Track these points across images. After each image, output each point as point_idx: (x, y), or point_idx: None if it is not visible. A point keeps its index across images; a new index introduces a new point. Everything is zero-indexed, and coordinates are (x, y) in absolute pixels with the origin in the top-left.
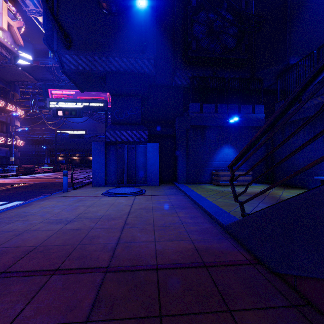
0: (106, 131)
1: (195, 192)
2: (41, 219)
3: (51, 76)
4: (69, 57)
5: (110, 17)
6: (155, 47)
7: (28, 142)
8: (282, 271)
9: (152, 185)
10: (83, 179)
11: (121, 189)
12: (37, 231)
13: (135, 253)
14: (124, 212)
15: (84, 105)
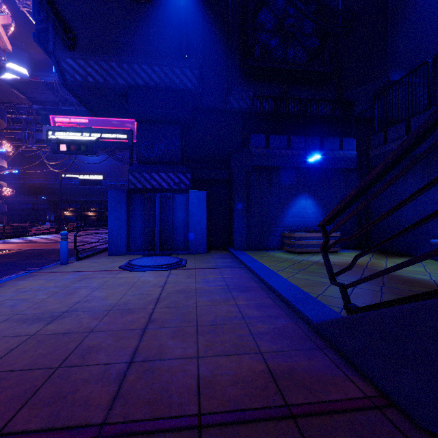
0: (129, 173)
1: (260, 263)
2: (9, 314)
3: (54, 97)
4: (73, 63)
5: (135, 5)
6: (201, 52)
7: (22, 191)
8: None
9: (196, 252)
10: (97, 243)
11: (150, 259)
12: None
13: (160, 386)
14: (150, 298)
15: (99, 136)
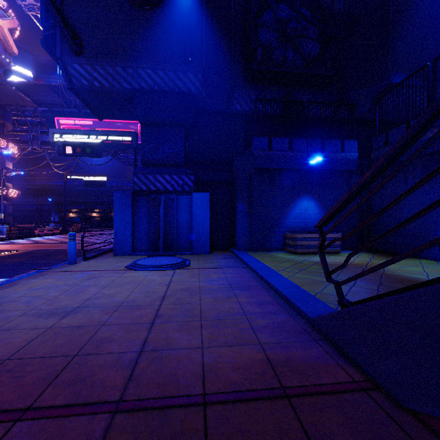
0: (134, 175)
1: (262, 264)
2: (25, 309)
3: (59, 99)
4: (80, 68)
5: (140, 11)
6: (204, 56)
7: (27, 192)
8: (422, 409)
9: (200, 253)
10: (102, 244)
11: (154, 259)
12: (13, 331)
13: (169, 371)
14: (156, 296)
15: (104, 138)
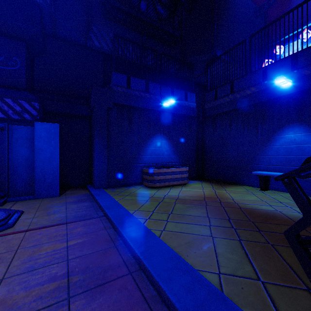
0: None
1: (123, 209)
2: None
3: None
4: None
5: None
6: None
7: None
8: None
9: (45, 196)
10: None
11: None
12: None
13: None
14: None
15: None
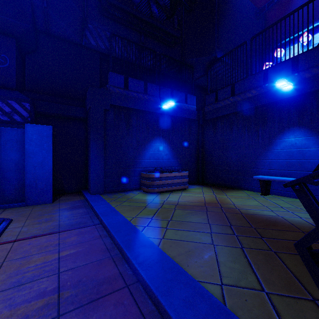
0: None
1: (120, 216)
2: None
3: None
4: None
5: None
6: None
7: None
8: None
9: (37, 203)
10: None
11: None
12: None
13: None
14: None
15: None
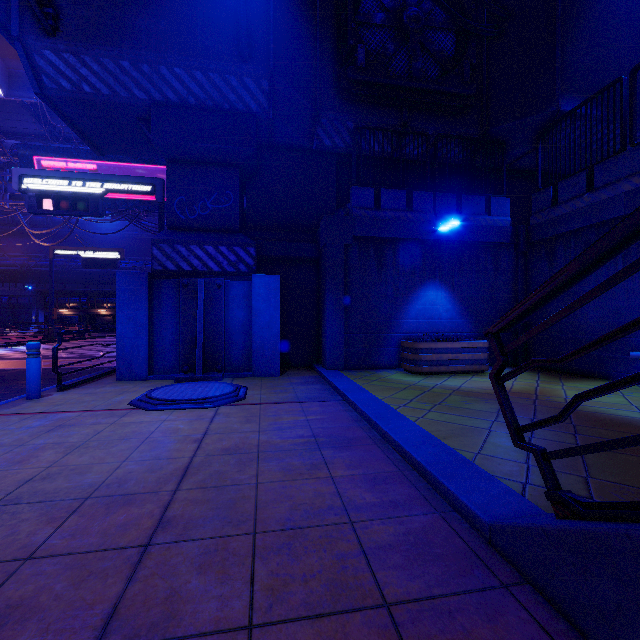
0: (153, 245)
1: (369, 393)
2: None
3: (40, 127)
4: (55, 59)
5: None
6: (271, 51)
7: None
8: None
9: (264, 374)
10: (106, 359)
11: (185, 388)
12: None
13: None
14: (172, 467)
15: (108, 187)
